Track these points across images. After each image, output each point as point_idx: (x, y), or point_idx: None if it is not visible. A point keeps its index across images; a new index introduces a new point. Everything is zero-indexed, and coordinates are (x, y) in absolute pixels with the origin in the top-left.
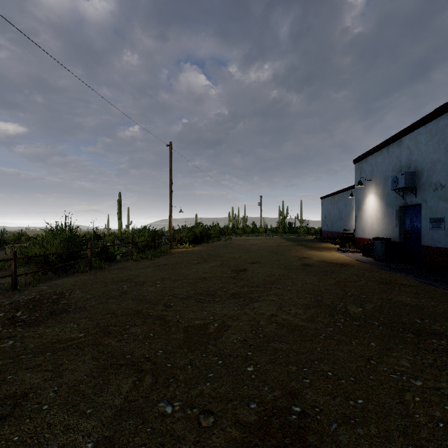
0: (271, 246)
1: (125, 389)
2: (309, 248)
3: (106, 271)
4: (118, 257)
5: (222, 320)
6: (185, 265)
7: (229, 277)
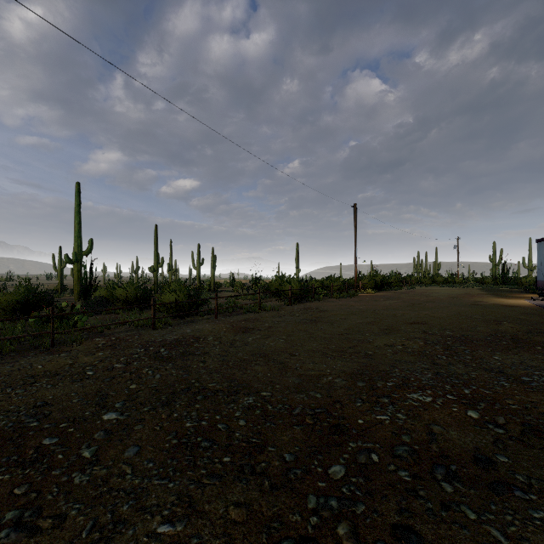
0: (455, 294)
1: (372, 319)
2: (498, 296)
3: (323, 302)
4: (321, 296)
5: (402, 314)
6: (375, 301)
7: (407, 306)
